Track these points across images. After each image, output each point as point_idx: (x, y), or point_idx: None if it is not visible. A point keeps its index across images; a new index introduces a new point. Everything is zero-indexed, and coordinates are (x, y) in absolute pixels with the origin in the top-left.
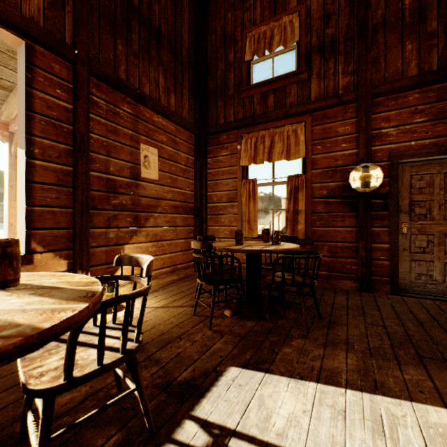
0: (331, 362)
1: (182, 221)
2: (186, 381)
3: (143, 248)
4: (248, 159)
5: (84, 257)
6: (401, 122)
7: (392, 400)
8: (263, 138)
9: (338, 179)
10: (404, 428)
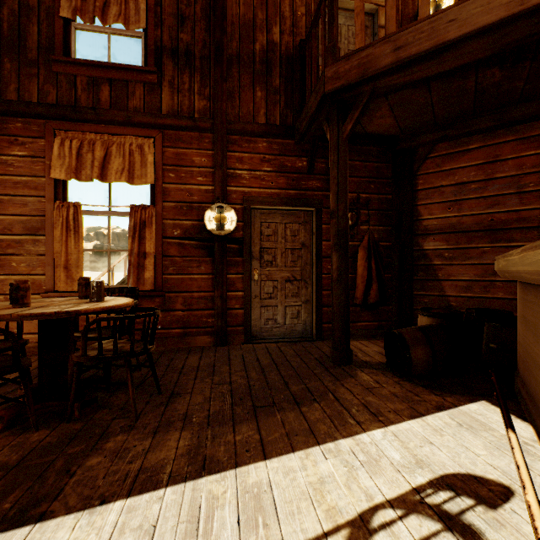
0: (157, 455)
1: None
2: None
3: None
4: (67, 171)
5: None
6: (253, 167)
7: (217, 477)
8: (93, 145)
9: (194, 218)
10: (222, 509)
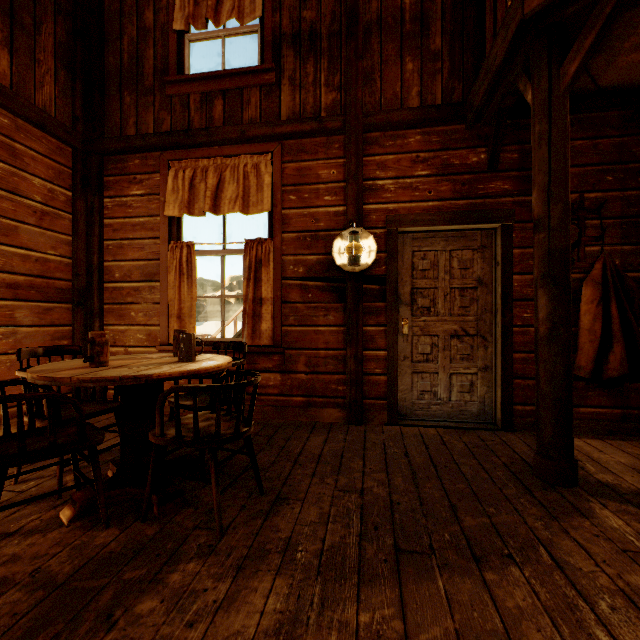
0: (230, 620)
1: (36, 316)
2: None
3: None
4: (180, 206)
5: None
6: (400, 173)
7: None
8: (205, 172)
9: (320, 251)
10: None
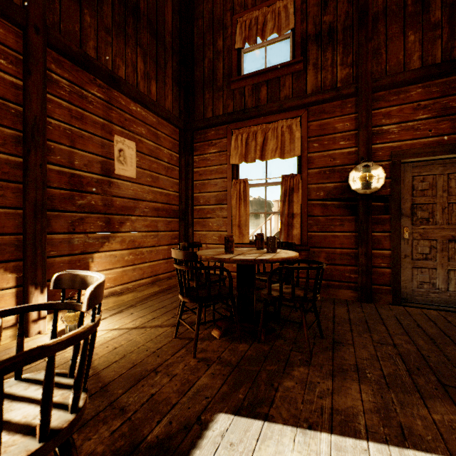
0: (343, 400)
1: (165, 225)
2: (158, 442)
3: (117, 256)
4: (239, 157)
5: (39, 269)
6: (403, 119)
7: None
8: (255, 134)
9: (336, 180)
10: None
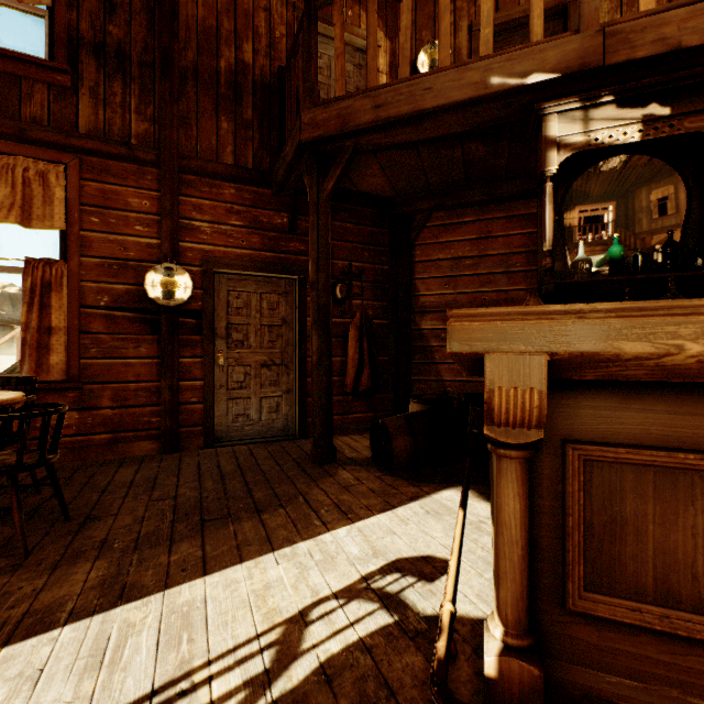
0: (55, 593)
1: None
2: None
3: None
4: None
5: None
6: (216, 219)
7: (138, 603)
8: None
9: (130, 281)
10: (139, 635)
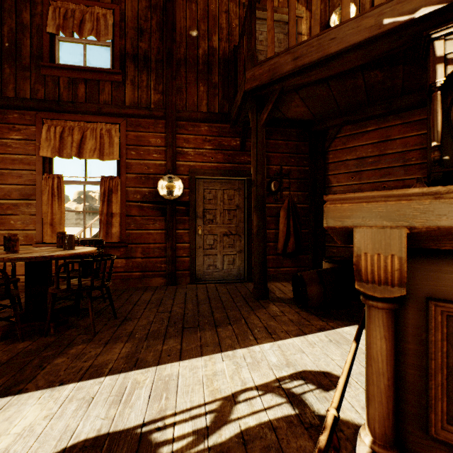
0: (105, 357)
1: None
2: None
3: None
4: (52, 150)
5: None
6: (197, 146)
7: (143, 370)
8: (72, 130)
9: (150, 186)
10: (141, 389)
